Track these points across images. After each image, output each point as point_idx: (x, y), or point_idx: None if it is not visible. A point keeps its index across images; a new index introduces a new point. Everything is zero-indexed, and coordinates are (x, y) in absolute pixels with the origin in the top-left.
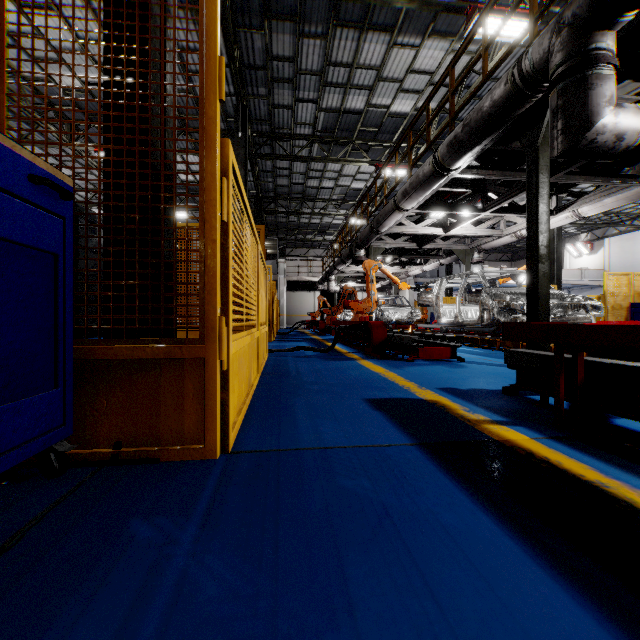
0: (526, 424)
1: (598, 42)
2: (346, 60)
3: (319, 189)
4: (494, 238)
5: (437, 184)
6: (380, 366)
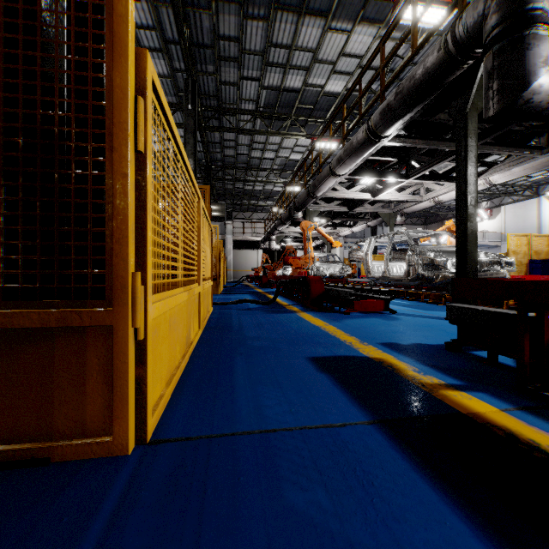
0: (486, 389)
1: (534, 3)
2: (286, 42)
3: (262, 159)
4: (415, 203)
5: (369, 151)
6: (319, 319)
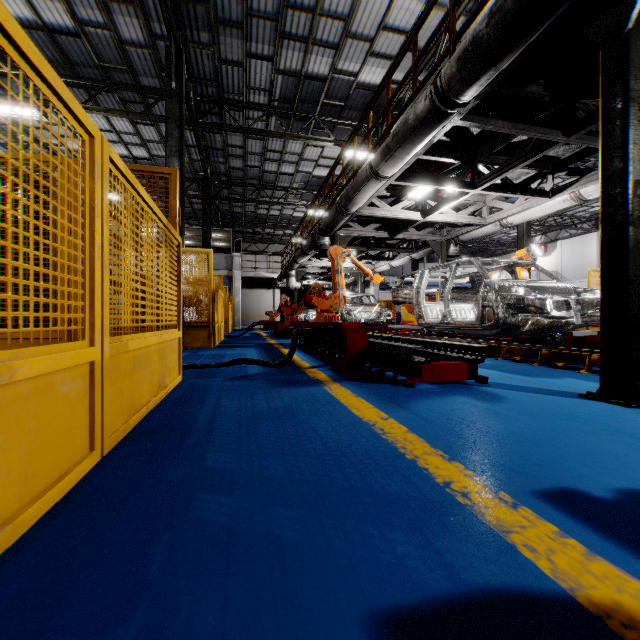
0: None
1: None
2: (308, 4)
3: (278, 175)
4: (475, 227)
5: (433, 133)
6: (366, 400)
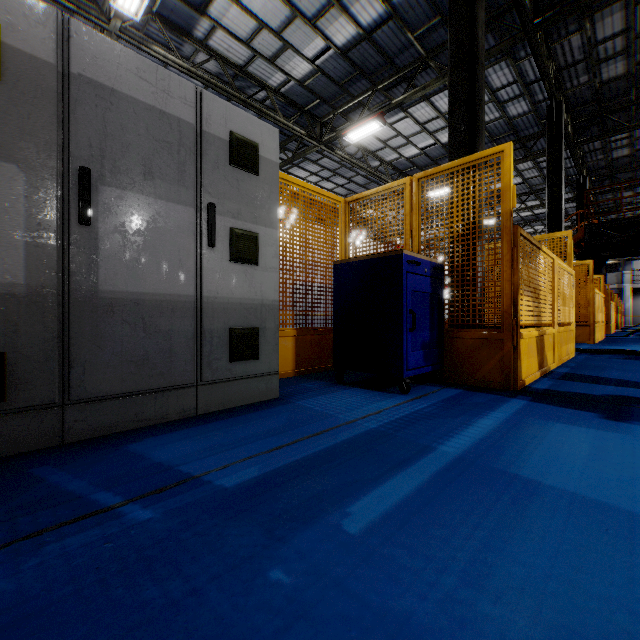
0: None
1: None
2: None
3: None
4: None
5: None
6: None
